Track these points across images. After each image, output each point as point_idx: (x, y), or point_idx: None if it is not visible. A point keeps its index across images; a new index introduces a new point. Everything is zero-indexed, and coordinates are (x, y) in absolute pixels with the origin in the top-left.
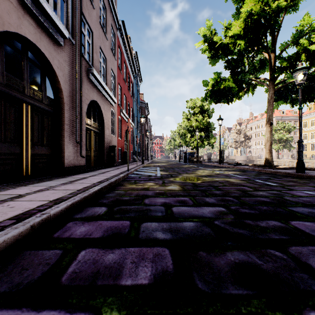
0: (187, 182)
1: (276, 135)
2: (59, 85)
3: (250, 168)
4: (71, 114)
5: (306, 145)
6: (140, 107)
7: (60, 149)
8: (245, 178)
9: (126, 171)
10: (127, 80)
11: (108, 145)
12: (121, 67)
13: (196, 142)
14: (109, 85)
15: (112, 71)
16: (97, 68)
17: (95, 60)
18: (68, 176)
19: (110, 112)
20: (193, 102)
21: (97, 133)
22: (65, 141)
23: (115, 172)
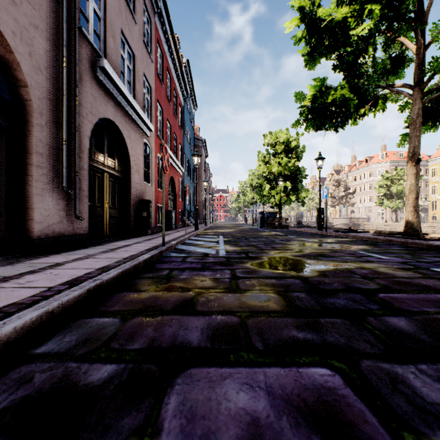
0: (287, 277)
1: (394, 187)
2: (20, 73)
3: (382, 238)
4: (51, 135)
5: (437, 202)
6: (194, 146)
7: (26, 203)
8: (403, 263)
9: (161, 244)
10: (172, 100)
11: (138, 200)
12: (162, 77)
13: (278, 197)
14: (139, 100)
15: (147, 78)
16: (114, 64)
17: (111, 49)
18: (26, 261)
19: (143, 145)
20: (274, 136)
21: (117, 178)
22: (35, 187)
23: (140, 246)
